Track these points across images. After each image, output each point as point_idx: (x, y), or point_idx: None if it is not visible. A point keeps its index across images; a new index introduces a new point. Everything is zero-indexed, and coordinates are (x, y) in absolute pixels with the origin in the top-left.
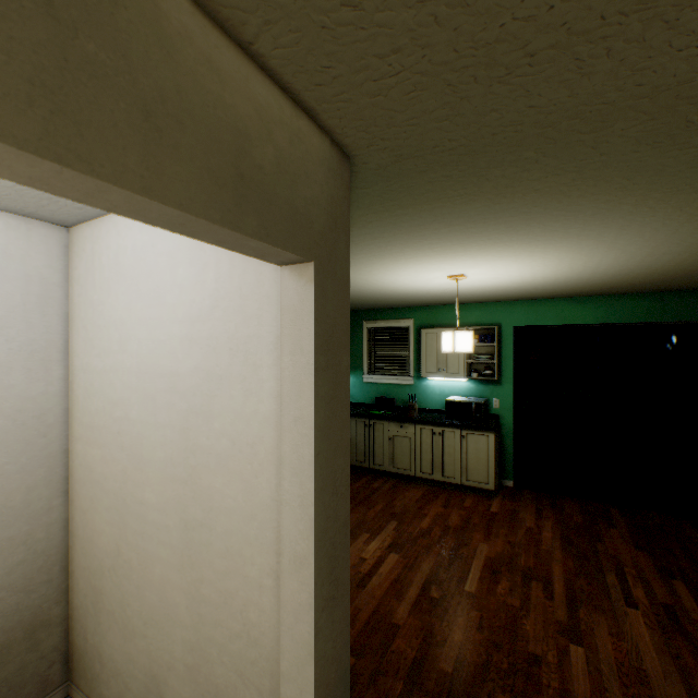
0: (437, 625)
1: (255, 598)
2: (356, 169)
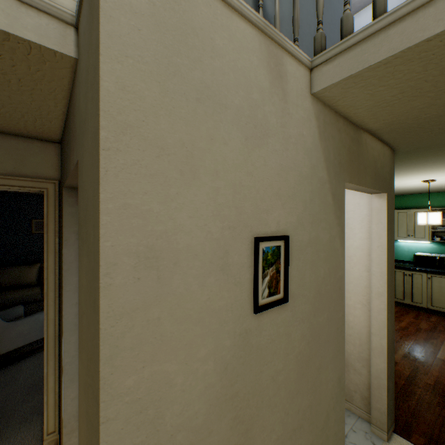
0: (420, 366)
1: (351, 312)
2: (394, 153)
